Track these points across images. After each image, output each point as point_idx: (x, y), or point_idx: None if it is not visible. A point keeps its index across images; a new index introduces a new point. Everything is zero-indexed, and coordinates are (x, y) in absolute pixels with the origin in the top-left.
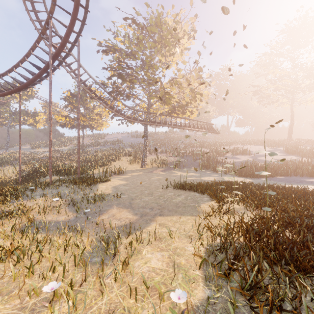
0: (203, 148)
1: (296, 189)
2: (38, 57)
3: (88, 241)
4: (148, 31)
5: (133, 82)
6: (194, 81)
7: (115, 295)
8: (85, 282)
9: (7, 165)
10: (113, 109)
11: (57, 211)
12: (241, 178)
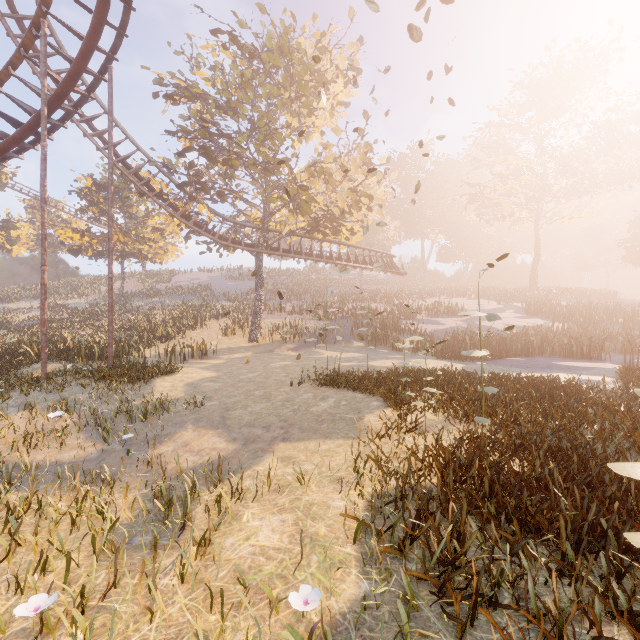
0: (376, 303)
1: (539, 381)
2: (14, 99)
3: (127, 502)
4: (264, 62)
5: (232, 165)
6: (356, 170)
7: (178, 609)
8: (116, 588)
9: None
10: (189, 220)
11: (58, 440)
12: (444, 361)
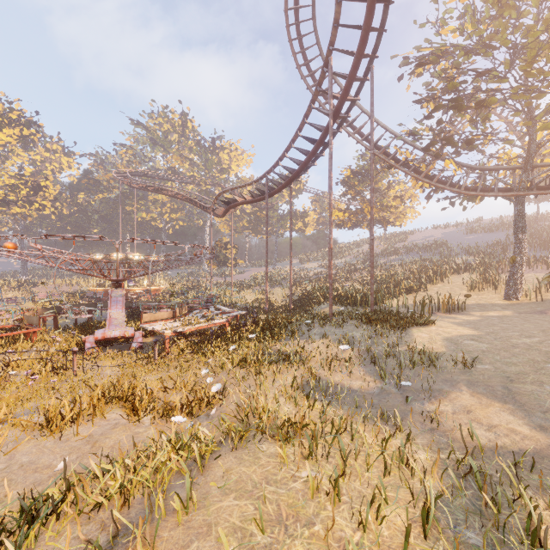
0: None
1: None
2: (313, 125)
3: (426, 462)
4: None
5: (487, 104)
6: None
7: None
8: None
9: (276, 285)
10: (432, 179)
11: (349, 369)
12: None
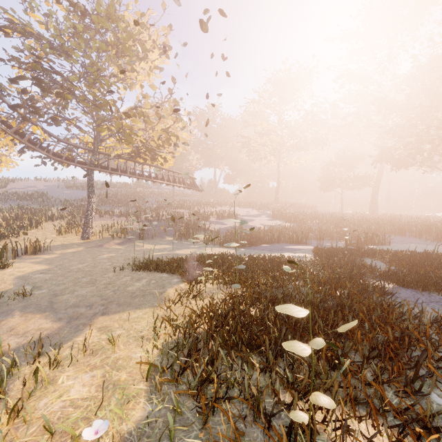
0: (183, 209)
1: (274, 259)
2: None
3: None
4: (94, 22)
5: (65, 97)
6: (167, 117)
7: None
8: None
9: None
10: (23, 137)
11: None
12: (224, 249)
